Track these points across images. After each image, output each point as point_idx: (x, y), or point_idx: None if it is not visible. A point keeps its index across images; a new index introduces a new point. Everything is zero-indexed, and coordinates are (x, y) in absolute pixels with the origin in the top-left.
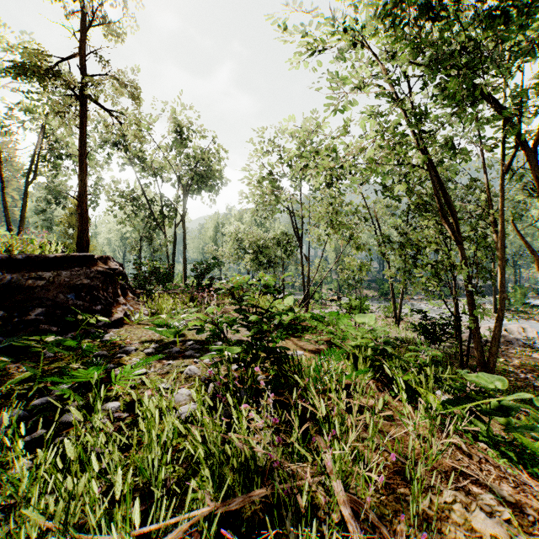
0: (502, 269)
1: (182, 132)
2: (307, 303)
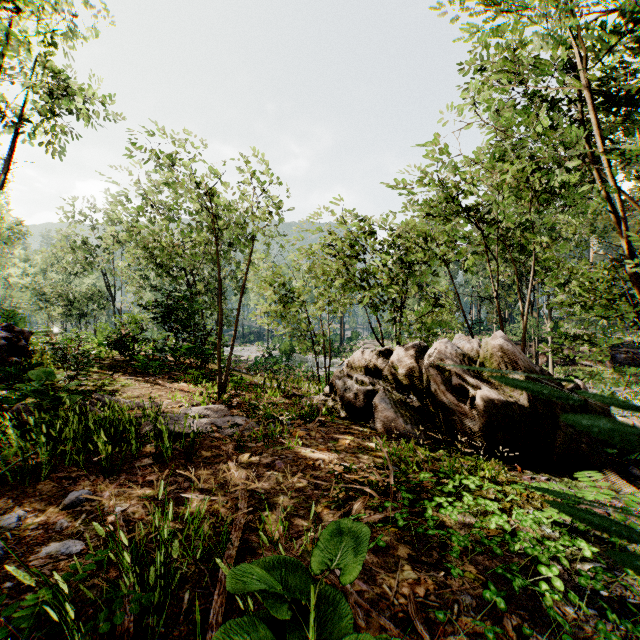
0: (217, 321)
1: None
2: None
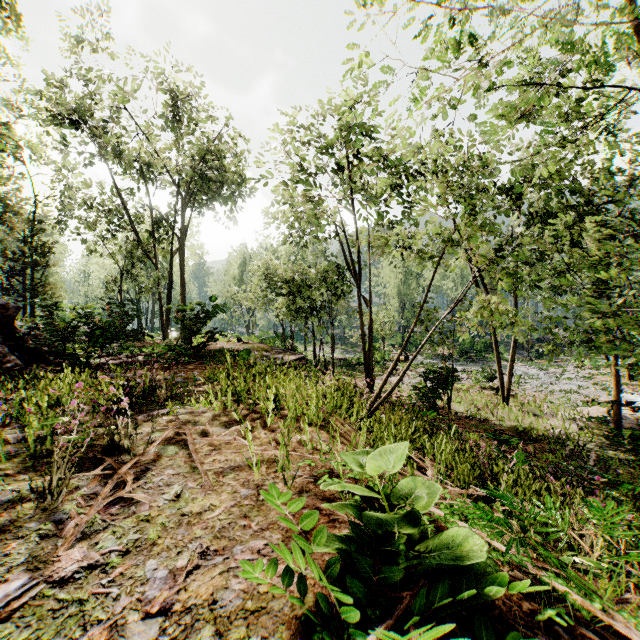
0: None
1: (176, 107)
2: (370, 370)
